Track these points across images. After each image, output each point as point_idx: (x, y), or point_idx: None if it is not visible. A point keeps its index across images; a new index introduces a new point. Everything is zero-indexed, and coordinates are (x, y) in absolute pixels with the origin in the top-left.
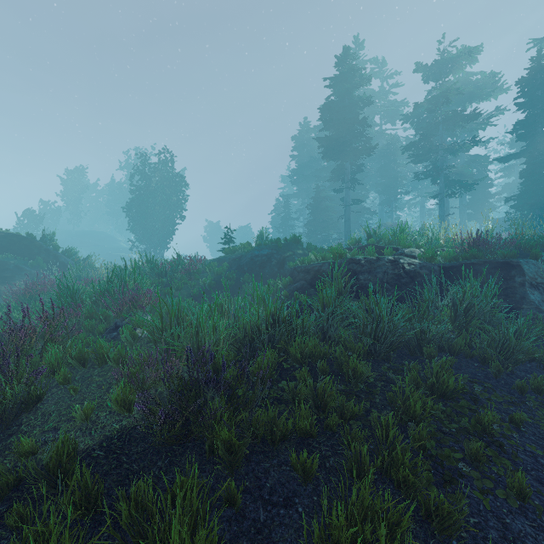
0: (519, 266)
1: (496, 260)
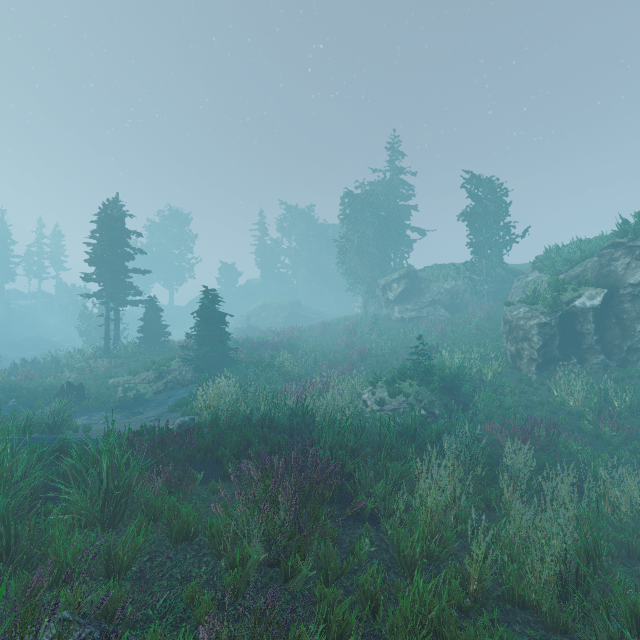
0: None
1: None
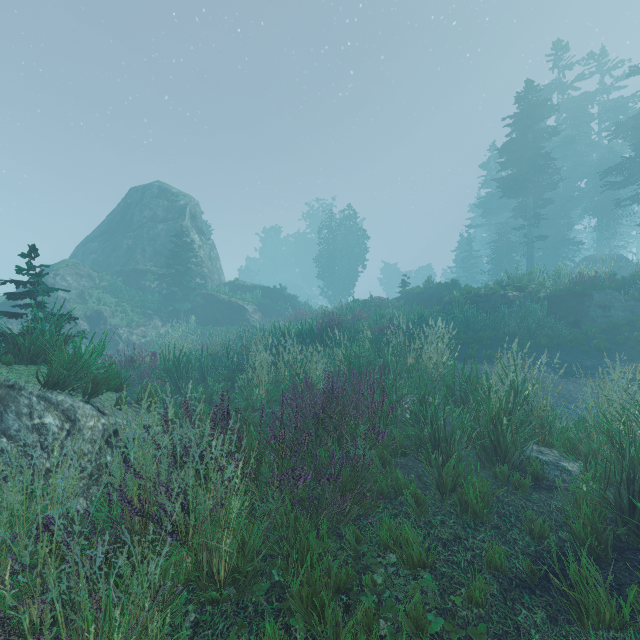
0: (591, 295)
1: (577, 292)
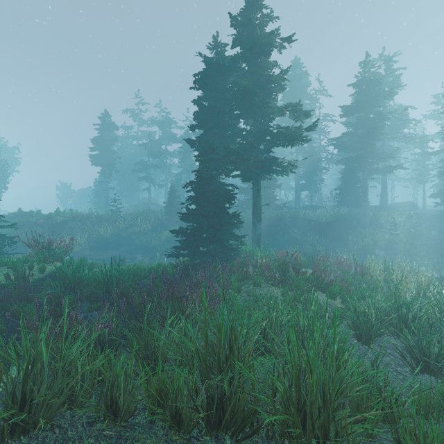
0: (68, 223)
1: (65, 221)
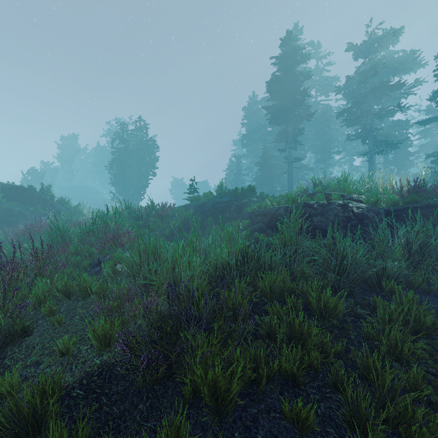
0: None
1: None
